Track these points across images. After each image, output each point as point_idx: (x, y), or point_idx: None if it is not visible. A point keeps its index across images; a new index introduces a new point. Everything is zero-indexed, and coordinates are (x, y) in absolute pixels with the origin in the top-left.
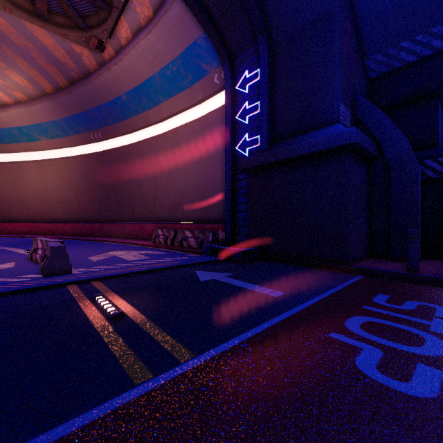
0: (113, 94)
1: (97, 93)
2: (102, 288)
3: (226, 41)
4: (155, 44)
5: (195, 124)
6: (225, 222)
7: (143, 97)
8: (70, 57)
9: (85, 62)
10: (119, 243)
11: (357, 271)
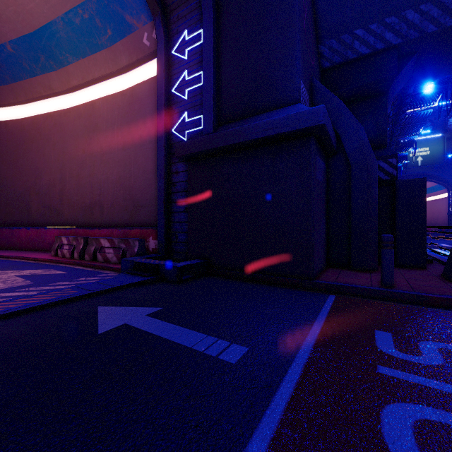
0: None
1: None
2: None
3: None
4: None
5: (118, 98)
6: (157, 227)
7: (41, 52)
8: None
9: None
10: None
11: (325, 289)
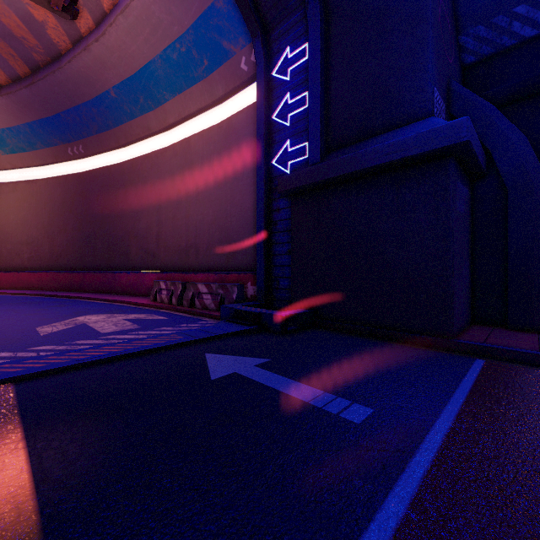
0: (97, 88)
1: (74, 85)
2: (2, 408)
3: (258, 3)
4: (153, 9)
5: (214, 131)
6: (256, 271)
7: (140, 93)
8: (28, 27)
9: (52, 37)
10: (104, 302)
11: (470, 351)
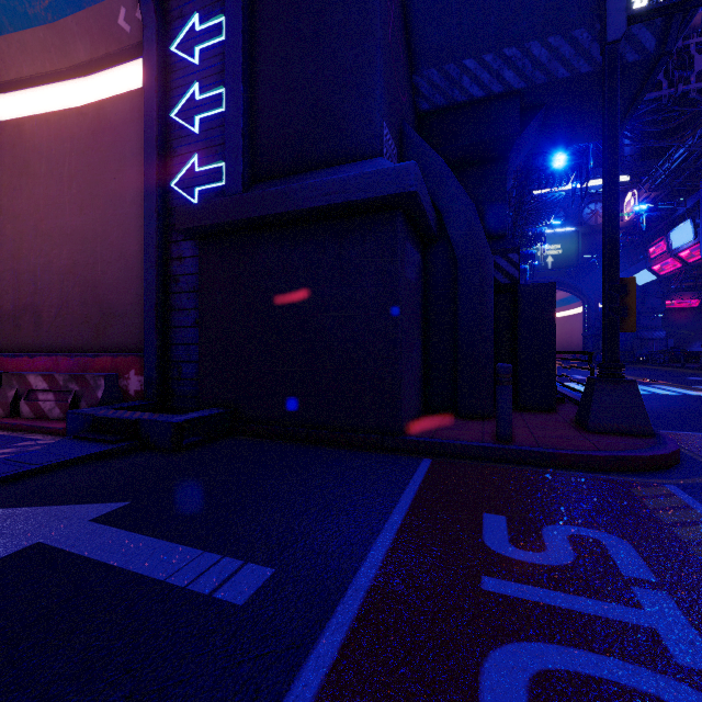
0: None
1: None
2: None
3: None
4: None
5: (71, 119)
6: (143, 352)
7: None
8: None
9: None
10: None
11: (418, 449)
